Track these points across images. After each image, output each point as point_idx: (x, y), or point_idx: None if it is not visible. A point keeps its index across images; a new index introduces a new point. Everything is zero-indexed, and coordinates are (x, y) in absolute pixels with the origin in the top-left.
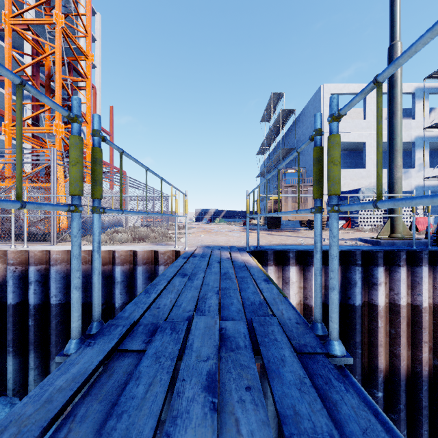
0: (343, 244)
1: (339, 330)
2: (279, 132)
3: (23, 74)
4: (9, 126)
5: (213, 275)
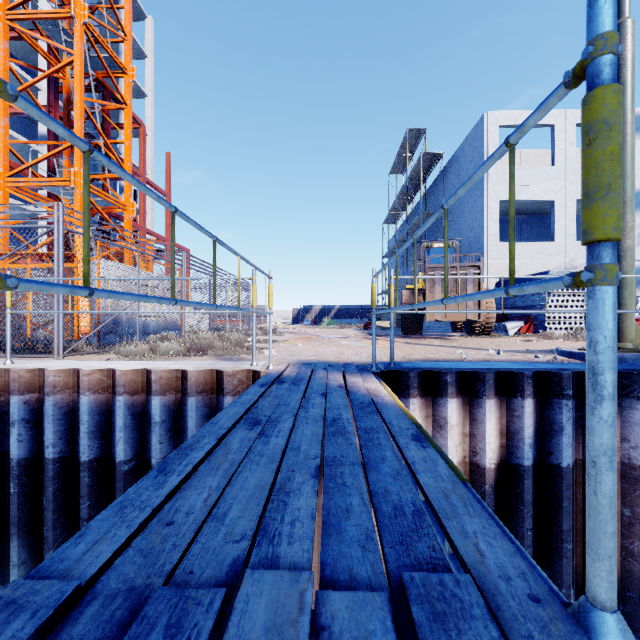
0: (532, 360)
1: (533, 510)
2: (418, 188)
3: None
4: (5, 177)
5: (311, 424)
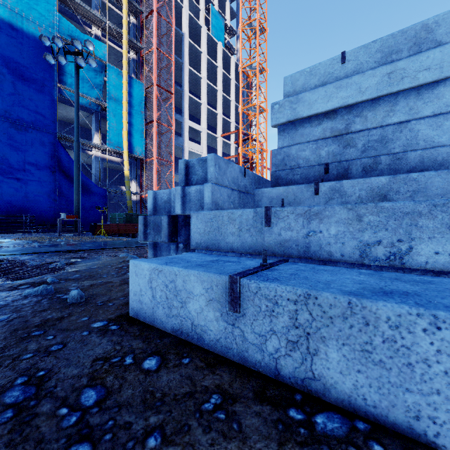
0: None
1: None
2: None
3: (229, 148)
4: None
5: None
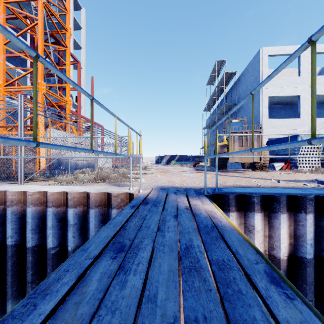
0: (303, 187)
1: (313, 287)
2: (222, 92)
3: None
4: (3, 86)
5: (167, 255)
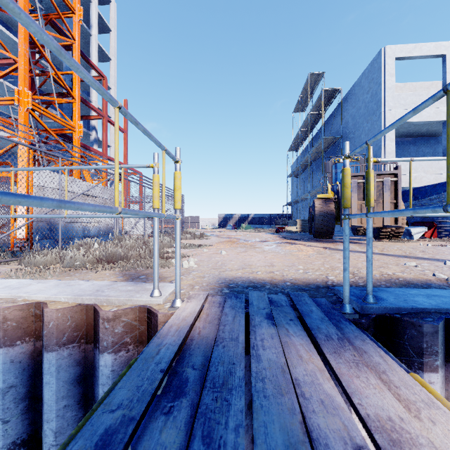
0: None
1: None
2: (317, 121)
3: None
4: None
5: None
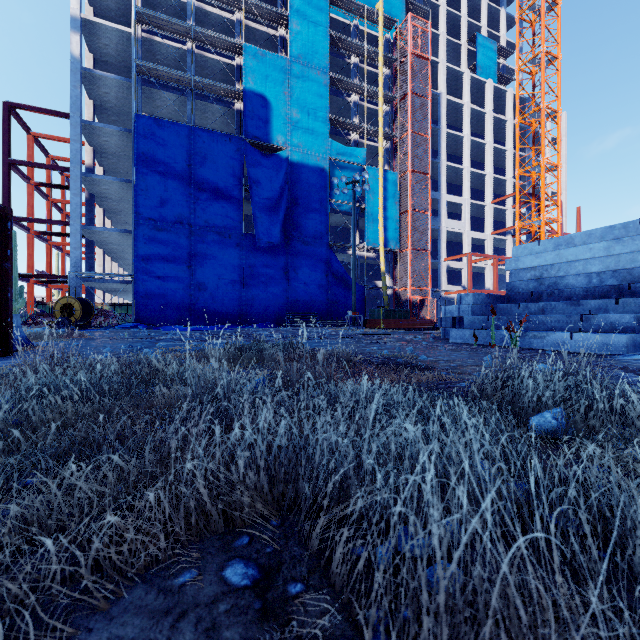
0: None
1: None
2: None
3: (504, 214)
4: None
5: None
